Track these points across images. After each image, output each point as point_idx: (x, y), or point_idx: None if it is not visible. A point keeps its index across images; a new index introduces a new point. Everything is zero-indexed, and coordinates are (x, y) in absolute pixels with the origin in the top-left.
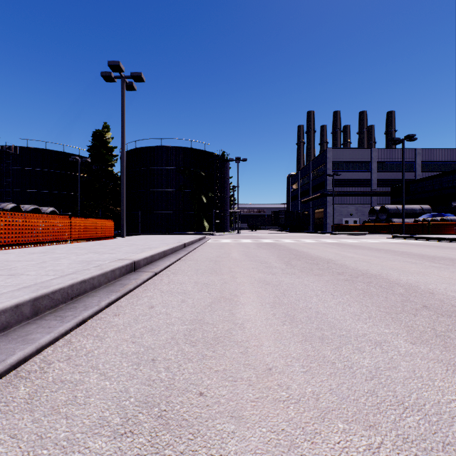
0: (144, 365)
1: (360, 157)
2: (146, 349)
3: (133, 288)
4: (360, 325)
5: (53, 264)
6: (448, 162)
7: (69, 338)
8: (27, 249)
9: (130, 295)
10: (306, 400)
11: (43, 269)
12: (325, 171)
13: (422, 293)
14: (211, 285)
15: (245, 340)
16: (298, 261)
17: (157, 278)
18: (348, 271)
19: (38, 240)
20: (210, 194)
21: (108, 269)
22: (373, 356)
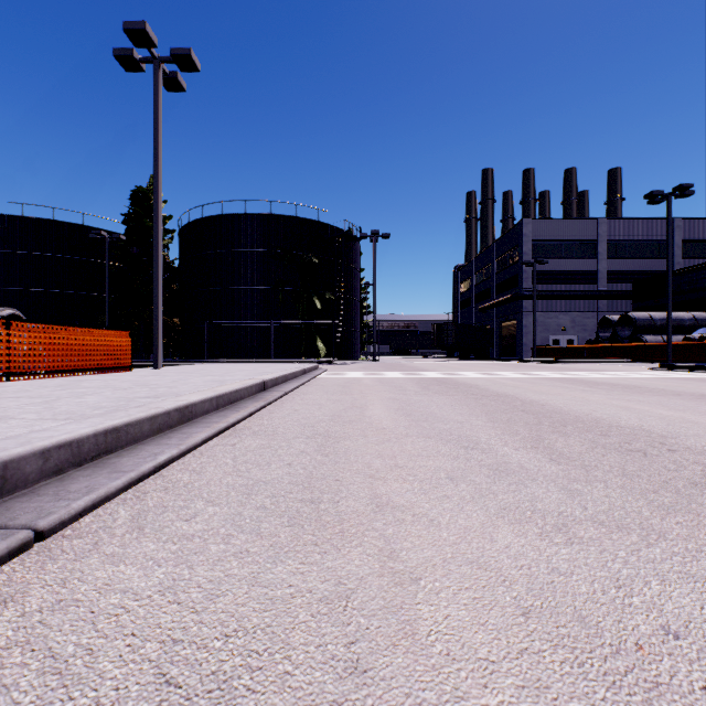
0: None
1: (578, 234)
2: None
3: None
4: None
5: None
6: None
7: None
8: None
9: None
10: None
11: None
12: (519, 257)
13: None
14: None
15: None
16: (570, 440)
17: None
18: None
19: None
20: (328, 294)
21: None
22: None
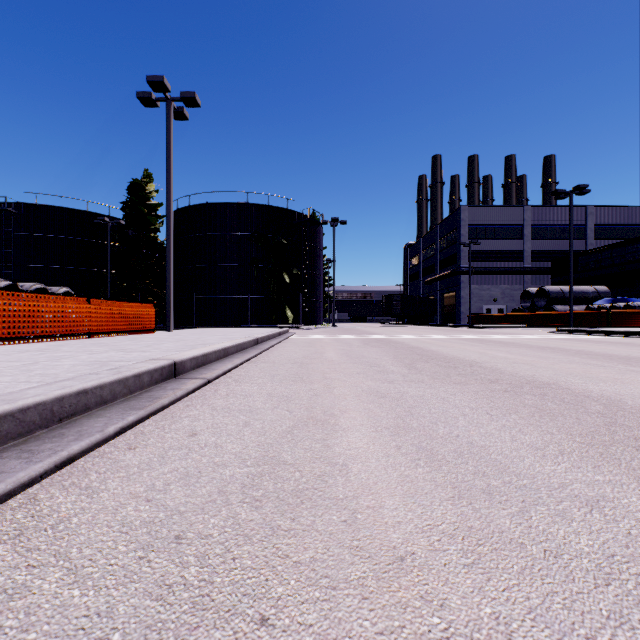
0: (158, 550)
1: (507, 219)
2: (169, 514)
3: (168, 403)
4: (551, 468)
5: (46, 366)
6: (633, 226)
7: (35, 491)
8: (21, 345)
9: (162, 414)
10: (484, 637)
11: (26, 373)
12: (458, 238)
13: (634, 412)
14: (293, 398)
15: (351, 497)
16: (426, 364)
17: (209, 389)
18: (505, 377)
19: (40, 333)
20: (295, 270)
21: (129, 373)
22: (593, 530)
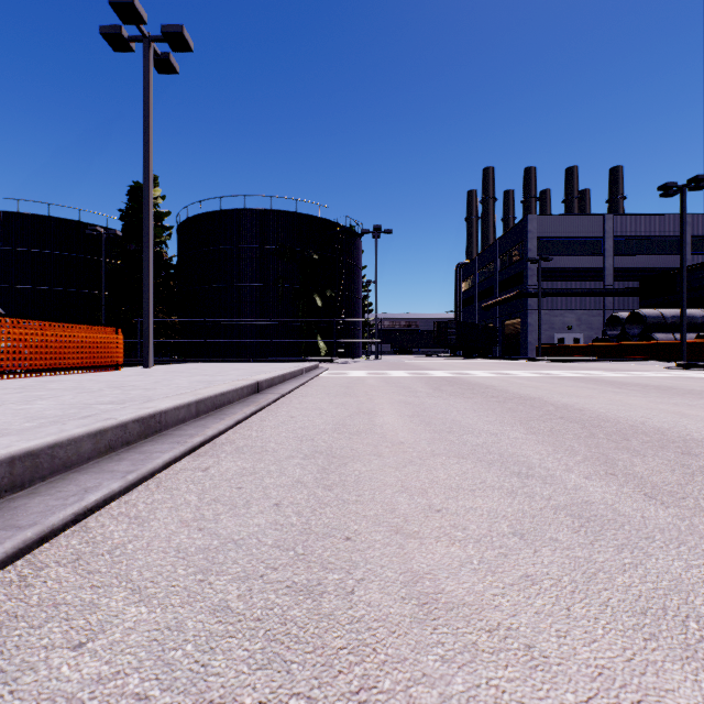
0: None
1: (584, 230)
2: None
3: None
4: None
5: None
6: None
7: None
8: None
9: None
10: None
11: None
12: (524, 254)
13: None
14: None
15: None
16: (650, 462)
17: None
18: None
19: None
20: (329, 292)
21: None
22: None
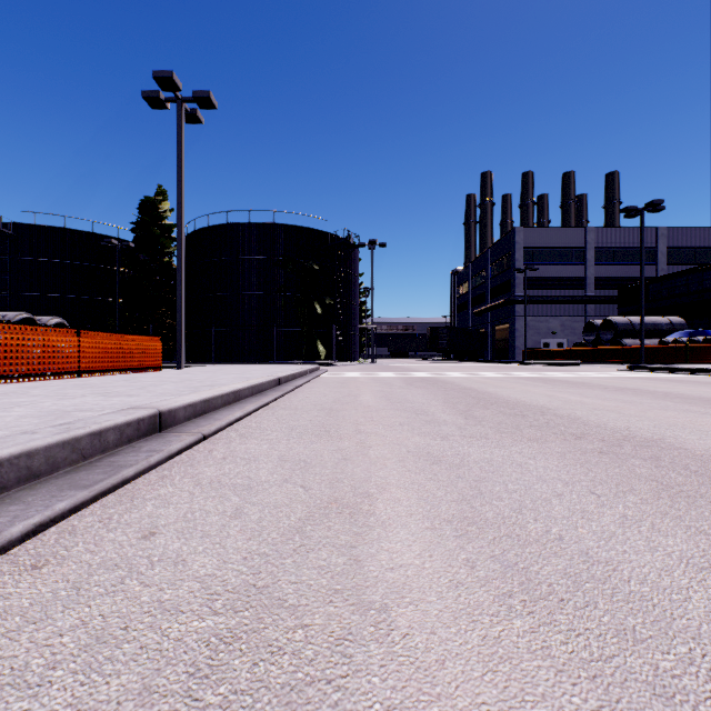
0: None
1: (568, 242)
2: None
3: (134, 474)
4: None
5: None
6: (710, 249)
7: None
8: None
9: (119, 493)
10: None
11: None
12: (512, 263)
13: None
14: (313, 465)
15: (396, 709)
16: (486, 411)
17: (202, 448)
18: (592, 430)
19: (14, 371)
20: (328, 299)
21: (83, 431)
22: None
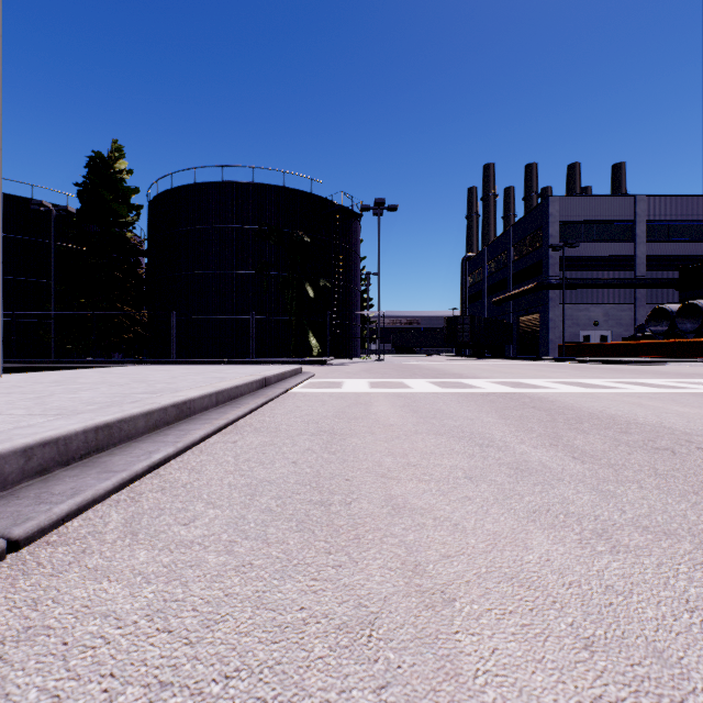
0: None
1: (612, 214)
2: None
3: None
4: None
5: None
6: None
7: None
8: None
9: None
10: None
11: None
12: (544, 240)
13: None
14: None
15: None
16: None
17: None
18: None
19: None
20: (322, 281)
21: None
22: None
